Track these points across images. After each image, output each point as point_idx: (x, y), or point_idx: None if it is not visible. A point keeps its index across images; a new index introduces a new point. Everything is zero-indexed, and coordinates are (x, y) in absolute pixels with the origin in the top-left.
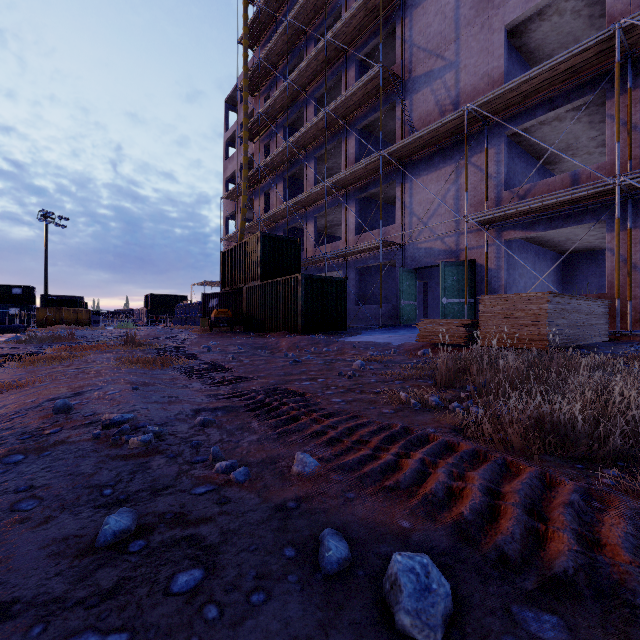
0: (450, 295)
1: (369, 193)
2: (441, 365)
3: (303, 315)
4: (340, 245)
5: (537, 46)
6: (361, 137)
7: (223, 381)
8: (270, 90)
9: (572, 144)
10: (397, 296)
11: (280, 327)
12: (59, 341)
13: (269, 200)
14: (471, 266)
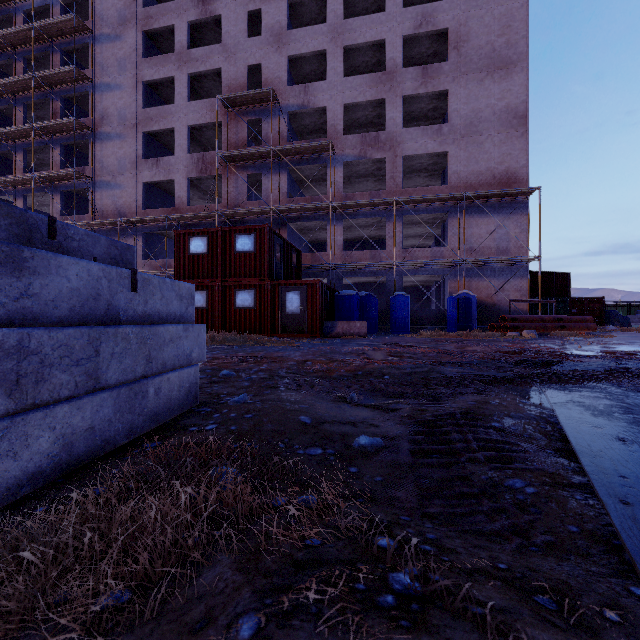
0: None
1: None
2: None
3: None
4: None
5: (168, 189)
6: (67, 195)
7: None
8: None
9: None
10: None
11: None
12: None
13: None
14: None
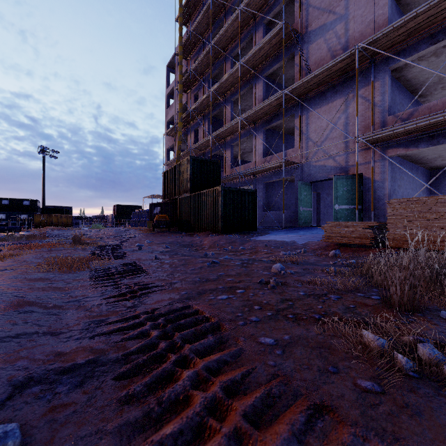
0: (341, 202)
1: (273, 125)
2: (396, 279)
3: (222, 219)
4: (251, 166)
5: None
6: (267, 83)
7: (126, 293)
8: (198, 54)
9: (443, 78)
10: (296, 204)
11: (205, 228)
12: (32, 239)
13: (198, 135)
14: (359, 179)
